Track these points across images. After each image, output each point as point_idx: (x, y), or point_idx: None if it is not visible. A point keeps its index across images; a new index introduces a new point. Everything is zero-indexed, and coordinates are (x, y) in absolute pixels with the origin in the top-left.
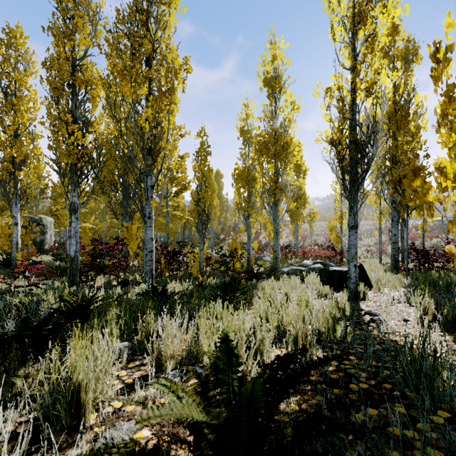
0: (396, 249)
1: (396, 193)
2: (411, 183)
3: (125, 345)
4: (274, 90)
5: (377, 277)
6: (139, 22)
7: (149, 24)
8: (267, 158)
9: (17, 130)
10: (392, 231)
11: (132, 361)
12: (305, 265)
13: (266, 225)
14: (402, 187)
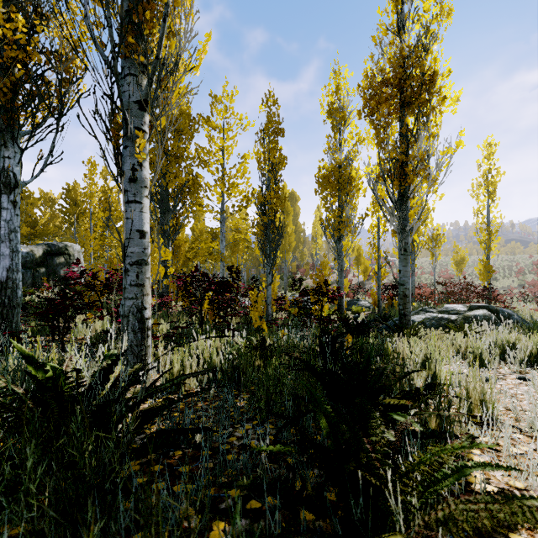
0: None
1: None
2: None
3: None
4: None
5: None
6: None
7: None
8: (388, 110)
9: None
10: None
11: None
12: (452, 311)
13: (358, 259)
14: None
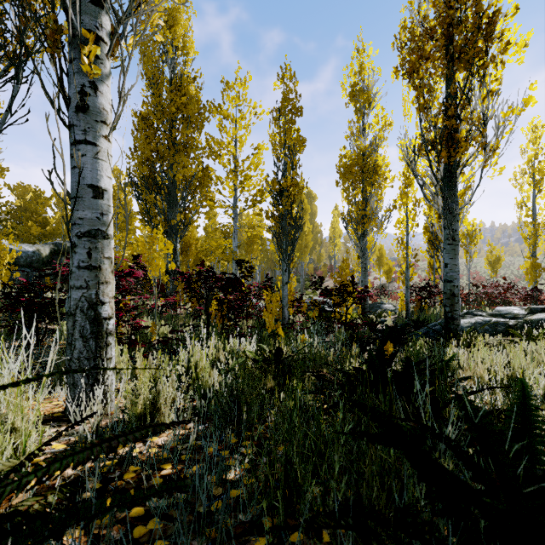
0: None
1: None
2: None
3: None
4: None
5: None
6: None
7: None
8: (433, 66)
9: None
10: None
11: None
12: (508, 315)
13: (380, 259)
14: None
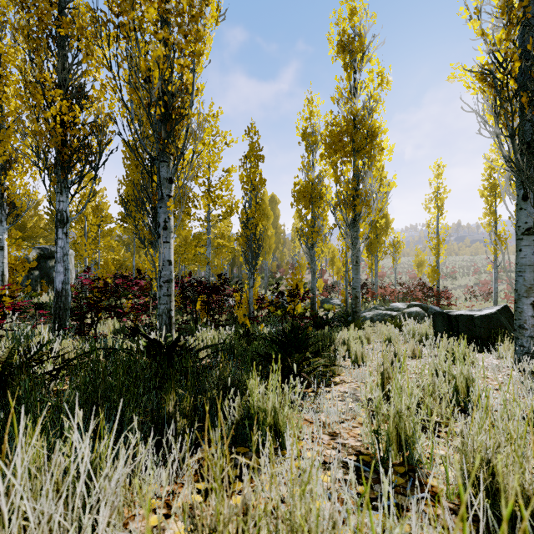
0: None
1: None
2: None
3: None
4: (354, 55)
5: None
6: None
7: None
8: (343, 155)
9: (2, 122)
10: None
11: None
12: (395, 309)
13: (333, 260)
14: None
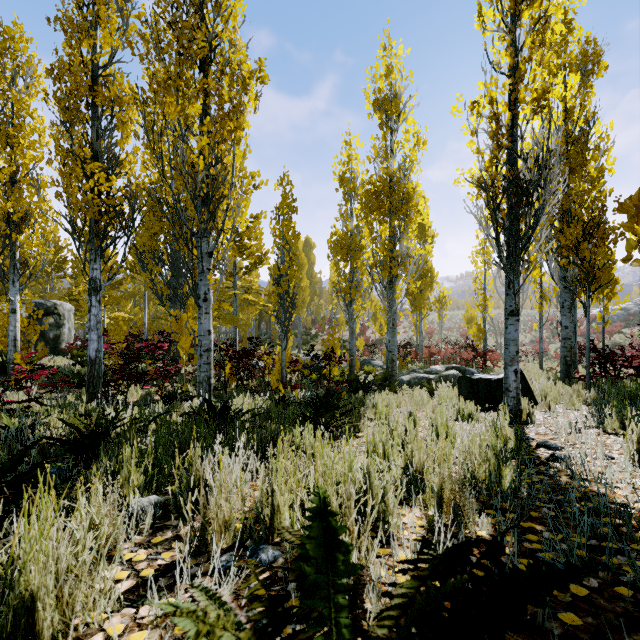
0: (568, 347)
1: (572, 264)
2: (634, 229)
3: (151, 502)
4: (390, 116)
5: (544, 389)
6: (189, 6)
7: (204, 12)
8: (379, 216)
9: (15, 175)
10: (562, 321)
11: (160, 530)
12: (434, 371)
13: (375, 315)
14: (581, 254)
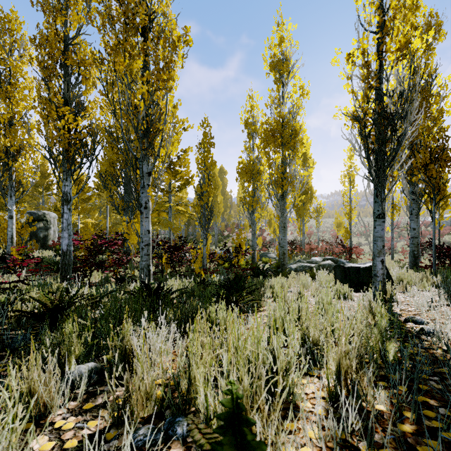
0: (415, 244)
1: (421, 181)
2: None
3: (89, 368)
4: (282, 73)
5: (399, 275)
6: None
7: None
8: (274, 147)
9: (12, 119)
10: (410, 225)
11: (93, 396)
12: (314, 261)
13: (270, 221)
14: (428, 173)
